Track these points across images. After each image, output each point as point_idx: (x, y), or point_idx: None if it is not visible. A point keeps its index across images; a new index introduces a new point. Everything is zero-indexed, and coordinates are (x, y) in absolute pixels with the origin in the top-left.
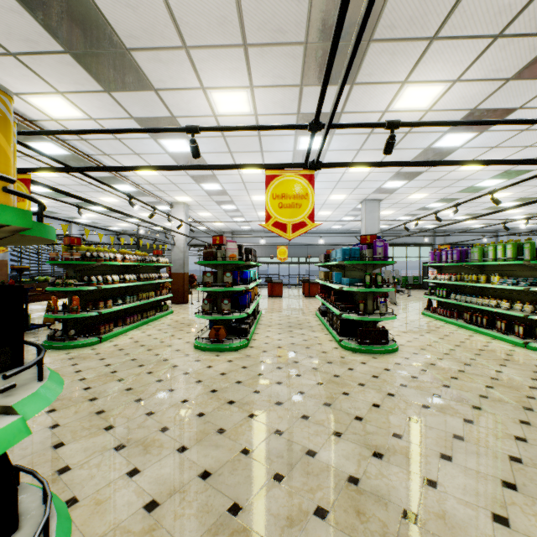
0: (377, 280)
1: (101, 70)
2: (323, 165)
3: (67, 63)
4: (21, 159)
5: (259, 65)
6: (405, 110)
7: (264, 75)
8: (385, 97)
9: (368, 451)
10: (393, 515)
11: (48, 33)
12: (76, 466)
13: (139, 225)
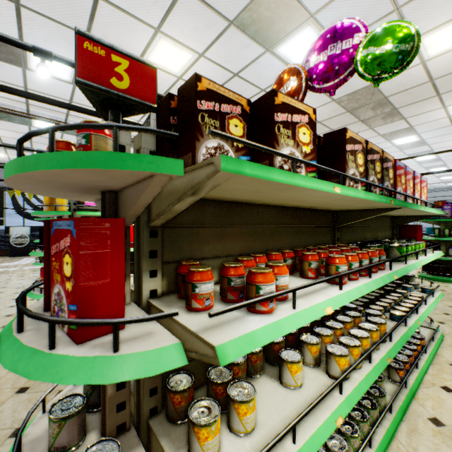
0: (445, 232)
1: None
2: None
3: None
4: None
5: None
6: None
7: None
8: (438, 114)
9: None
10: None
11: None
12: None
13: None
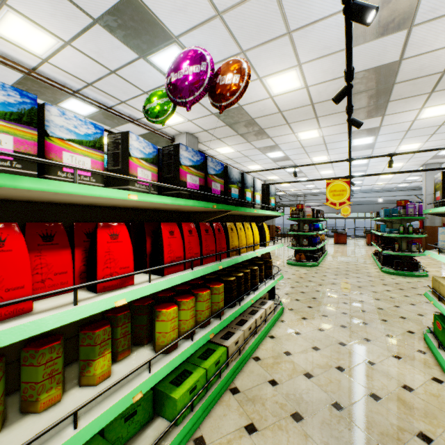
0: (409, 229)
1: (249, 136)
2: (354, 176)
3: (237, 137)
4: None
5: (324, 121)
6: (431, 117)
7: (327, 123)
8: (410, 115)
9: (373, 298)
10: (373, 307)
11: (234, 131)
12: None
13: None
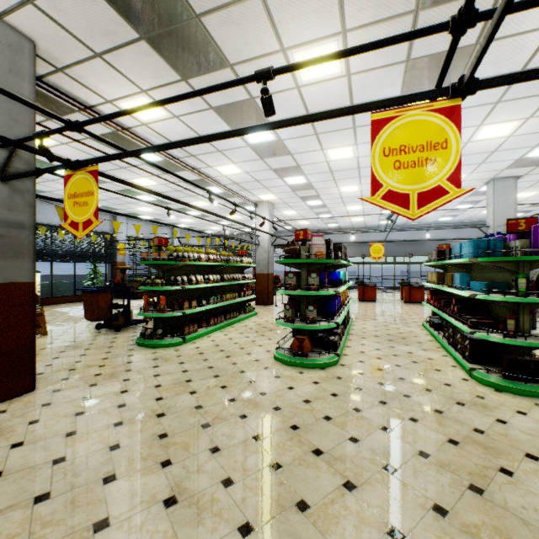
0: None
1: (175, 52)
2: (479, 85)
3: (144, 52)
4: (127, 171)
5: None
6: None
7: (362, 8)
8: None
9: None
10: None
11: (122, 18)
12: (116, 521)
13: (224, 225)
